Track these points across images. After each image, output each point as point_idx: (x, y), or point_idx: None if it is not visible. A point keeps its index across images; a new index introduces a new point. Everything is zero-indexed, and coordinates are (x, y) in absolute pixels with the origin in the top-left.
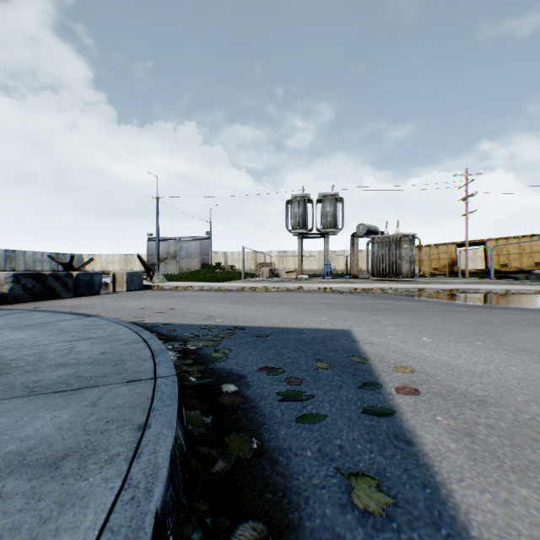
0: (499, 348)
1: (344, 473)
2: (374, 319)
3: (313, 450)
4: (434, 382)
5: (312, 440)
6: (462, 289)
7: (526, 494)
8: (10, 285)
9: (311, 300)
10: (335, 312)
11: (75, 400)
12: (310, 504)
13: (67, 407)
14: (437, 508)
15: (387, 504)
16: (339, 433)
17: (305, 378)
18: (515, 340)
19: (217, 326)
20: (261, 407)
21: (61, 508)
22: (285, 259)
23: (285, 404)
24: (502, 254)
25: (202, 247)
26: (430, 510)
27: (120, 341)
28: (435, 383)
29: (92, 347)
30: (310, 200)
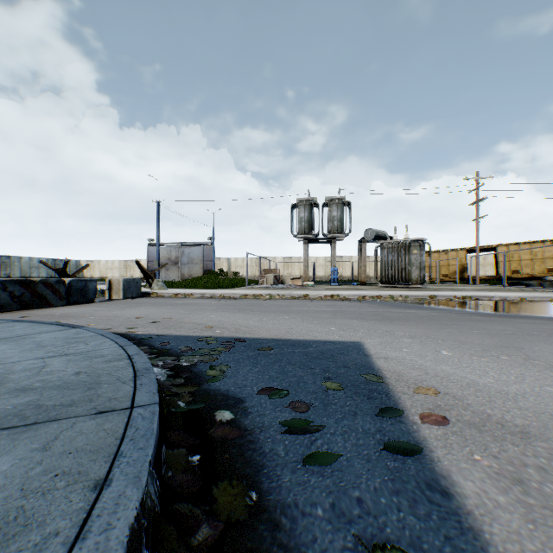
0: (529, 364)
1: (367, 545)
2: (386, 329)
3: (325, 506)
4: (463, 407)
5: (323, 490)
6: (476, 297)
7: None
8: None
9: (318, 309)
10: (344, 322)
11: (24, 440)
12: None
13: (10, 451)
14: None
15: None
16: (357, 479)
17: (312, 402)
18: (544, 354)
19: (215, 337)
20: (260, 443)
21: None
22: (290, 265)
23: (290, 438)
24: (513, 260)
25: (204, 253)
26: None
27: (101, 357)
28: (465, 408)
29: (67, 365)
30: (316, 204)
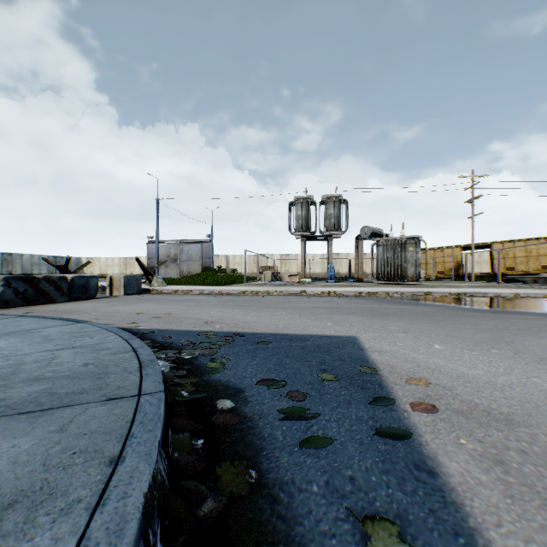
0: (518, 357)
1: (358, 516)
2: (381, 324)
3: (320, 483)
4: (452, 397)
5: (319, 470)
6: (470, 293)
7: None
8: (0, 289)
9: (315, 305)
10: (340, 317)
11: (42, 423)
12: None
13: (30, 432)
14: None
15: None
16: (350, 461)
17: (309, 392)
18: (533, 348)
19: (215, 332)
20: (259, 428)
21: None
22: (288, 262)
23: (287, 424)
24: (508, 257)
25: (203, 250)
26: None
27: (107, 350)
28: (454, 398)
29: (75, 357)
30: (314, 202)
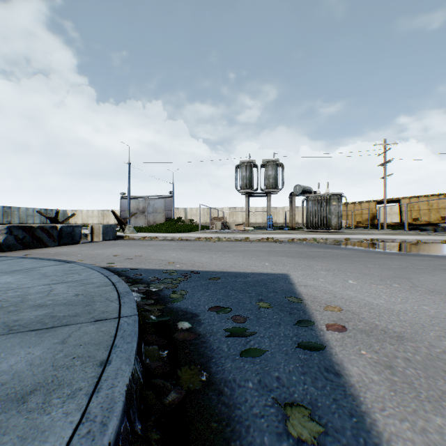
0: (413, 290)
1: (281, 403)
2: (308, 264)
3: (254, 381)
4: (358, 320)
5: (254, 372)
6: (381, 239)
7: (441, 422)
8: (4, 236)
9: (256, 248)
10: (275, 259)
11: (48, 338)
12: (251, 432)
13: (40, 344)
14: (362, 436)
15: (318, 433)
16: (277, 366)
17: (248, 316)
18: (427, 282)
19: (176, 270)
20: (210, 343)
21: (23, 442)
22: (235, 214)
23: (231, 339)
24: (414, 210)
25: (166, 204)
26: (356, 438)
27: (92, 284)
28: (360, 320)
29: (68, 289)
30: (256, 165)
